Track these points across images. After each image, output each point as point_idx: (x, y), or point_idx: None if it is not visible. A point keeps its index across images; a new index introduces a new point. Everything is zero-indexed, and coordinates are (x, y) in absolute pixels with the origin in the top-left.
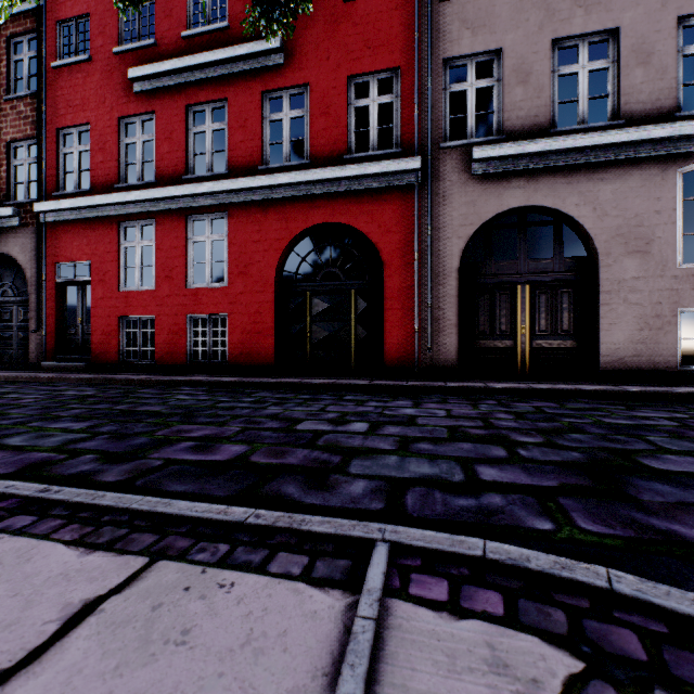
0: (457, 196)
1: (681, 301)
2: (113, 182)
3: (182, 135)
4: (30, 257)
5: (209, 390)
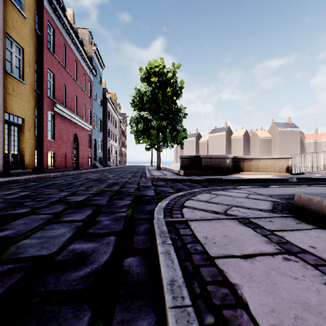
0: None
1: None
2: None
3: None
4: None
5: None
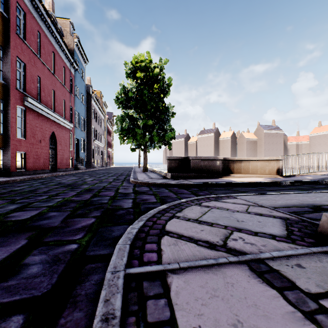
0: None
1: None
2: None
3: None
4: None
5: None
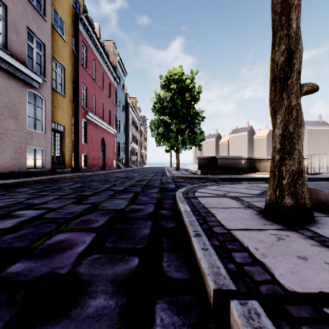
0: None
1: (28, 143)
2: None
3: None
4: None
5: None
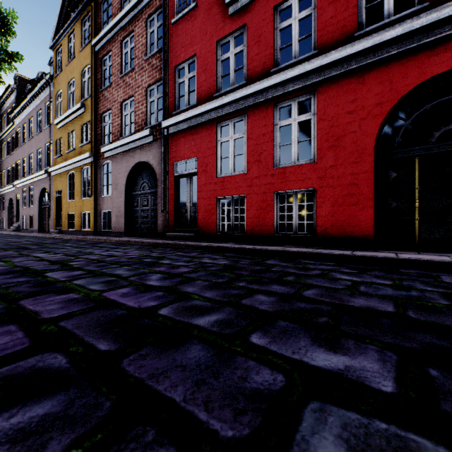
0: None
1: None
2: (212, 93)
3: (269, 34)
4: (158, 161)
5: (348, 267)
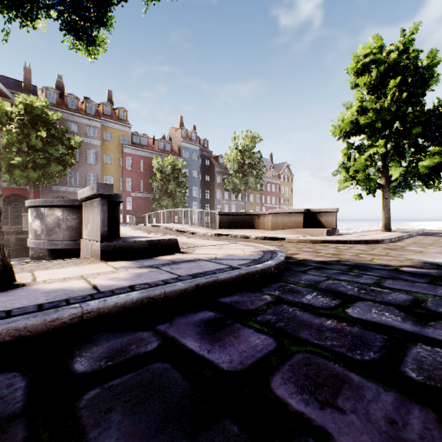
0: (49, 193)
1: None
2: None
3: None
4: None
5: None
